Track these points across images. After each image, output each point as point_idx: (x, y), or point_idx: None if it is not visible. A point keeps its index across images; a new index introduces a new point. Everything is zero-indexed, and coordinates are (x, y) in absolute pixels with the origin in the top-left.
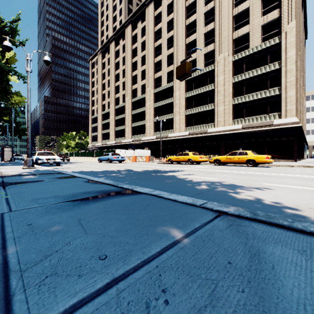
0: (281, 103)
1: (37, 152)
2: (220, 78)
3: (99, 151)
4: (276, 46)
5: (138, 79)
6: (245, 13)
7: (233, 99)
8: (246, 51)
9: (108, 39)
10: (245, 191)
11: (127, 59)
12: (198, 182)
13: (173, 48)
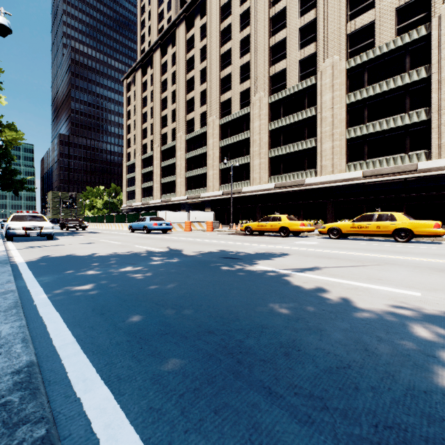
0: (431, 134)
1: (11, 216)
2: (325, 97)
3: (134, 214)
4: (422, 42)
5: (195, 104)
6: None
7: (347, 130)
8: (369, 52)
9: (151, 45)
10: None
11: (179, 75)
12: (388, 318)
13: (249, 54)
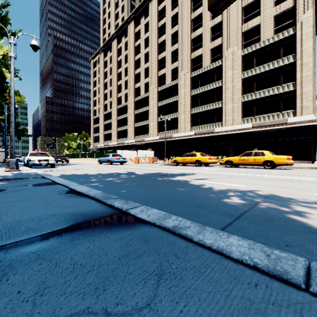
0: (296, 99)
1: (29, 153)
2: (228, 74)
3: (100, 152)
4: (291, 38)
5: (140, 77)
6: (256, 3)
7: (242, 96)
8: (257, 44)
9: (110, 36)
10: (307, 209)
11: (130, 57)
12: (222, 191)
13: (178, 44)
